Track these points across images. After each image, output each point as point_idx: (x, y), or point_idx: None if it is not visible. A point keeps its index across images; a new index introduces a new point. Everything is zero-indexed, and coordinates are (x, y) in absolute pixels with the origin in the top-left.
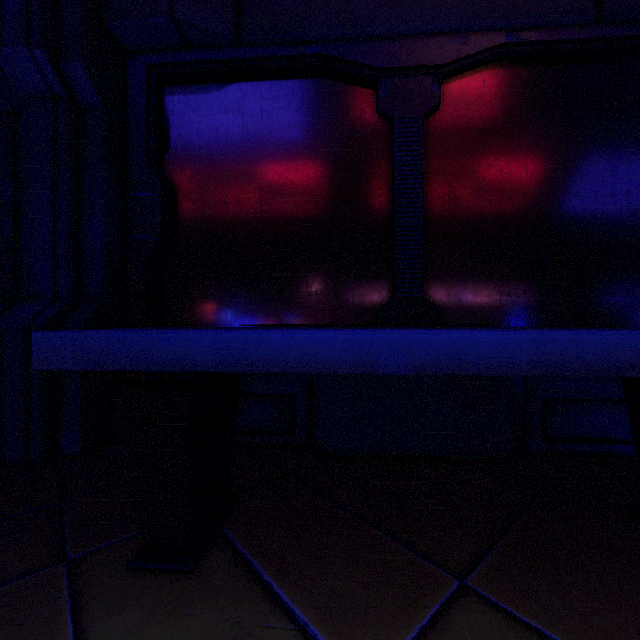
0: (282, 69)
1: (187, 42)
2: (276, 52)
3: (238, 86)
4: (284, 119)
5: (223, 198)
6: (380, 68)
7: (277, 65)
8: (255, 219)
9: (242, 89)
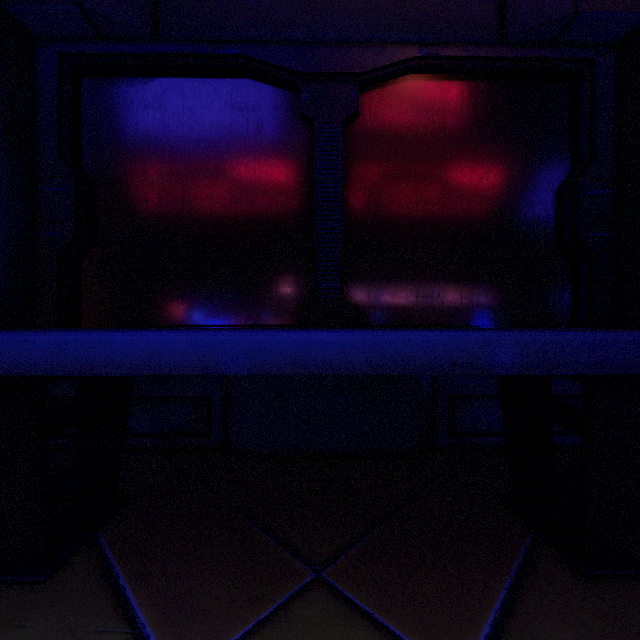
0: (204, 67)
1: (101, 33)
2: (196, 50)
3: (159, 82)
4: (207, 118)
5: (143, 196)
6: (300, 72)
7: (198, 63)
8: (177, 218)
9: (163, 85)
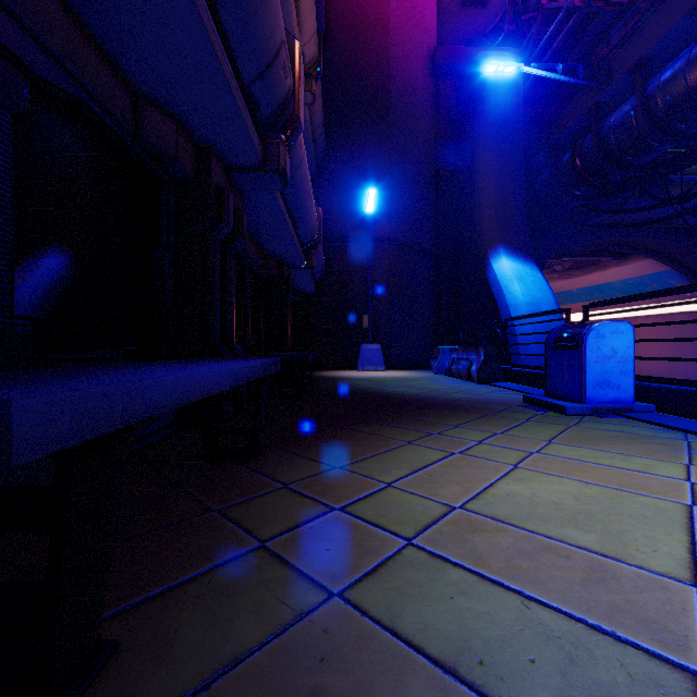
0: None
1: None
2: None
3: None
4: None
5: None
6: None
7: None
8: None
9: None
